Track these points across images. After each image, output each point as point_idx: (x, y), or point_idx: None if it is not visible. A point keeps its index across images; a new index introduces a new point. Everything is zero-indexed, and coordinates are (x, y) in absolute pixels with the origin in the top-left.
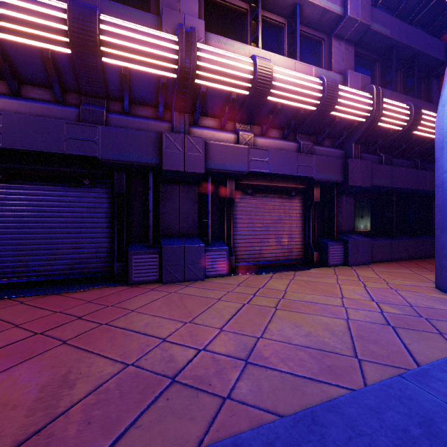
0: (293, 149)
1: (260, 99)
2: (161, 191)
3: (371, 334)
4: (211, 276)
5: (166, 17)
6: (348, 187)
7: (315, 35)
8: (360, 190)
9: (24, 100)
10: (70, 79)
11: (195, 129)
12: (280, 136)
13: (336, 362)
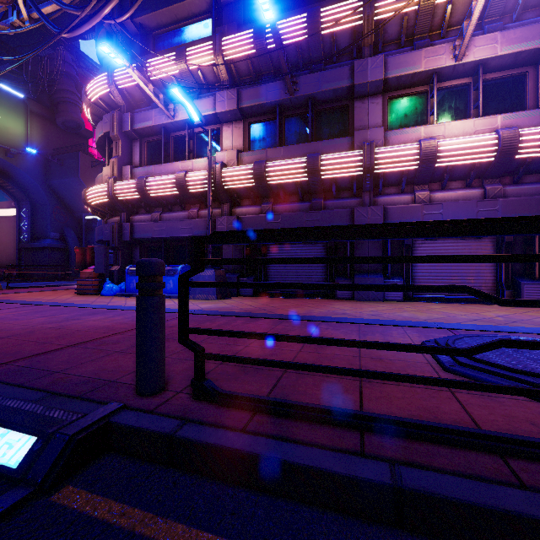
0: (477, 195)
1: (428, 169)
2: (355, 243)
3: (452, 319)
4: (390, 300)
5: (357, 136)
6: None
7: (513, 74)
8: None
9: (287, 204)
10: (306, 189)
11: (378, 199)
12: (462, 186)
13: (412, 319)
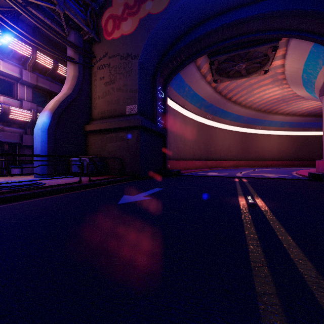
0: None
1: None
2: None
3: None
4: None
5: None
6: (24, 145)
7: (8, 80)
8: (33, 146)
9: None
10: None
11: None
12: None
13: None
